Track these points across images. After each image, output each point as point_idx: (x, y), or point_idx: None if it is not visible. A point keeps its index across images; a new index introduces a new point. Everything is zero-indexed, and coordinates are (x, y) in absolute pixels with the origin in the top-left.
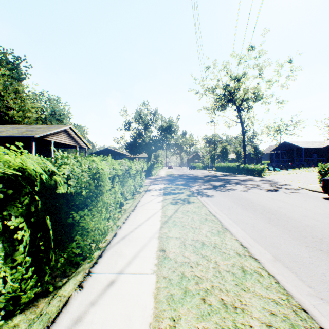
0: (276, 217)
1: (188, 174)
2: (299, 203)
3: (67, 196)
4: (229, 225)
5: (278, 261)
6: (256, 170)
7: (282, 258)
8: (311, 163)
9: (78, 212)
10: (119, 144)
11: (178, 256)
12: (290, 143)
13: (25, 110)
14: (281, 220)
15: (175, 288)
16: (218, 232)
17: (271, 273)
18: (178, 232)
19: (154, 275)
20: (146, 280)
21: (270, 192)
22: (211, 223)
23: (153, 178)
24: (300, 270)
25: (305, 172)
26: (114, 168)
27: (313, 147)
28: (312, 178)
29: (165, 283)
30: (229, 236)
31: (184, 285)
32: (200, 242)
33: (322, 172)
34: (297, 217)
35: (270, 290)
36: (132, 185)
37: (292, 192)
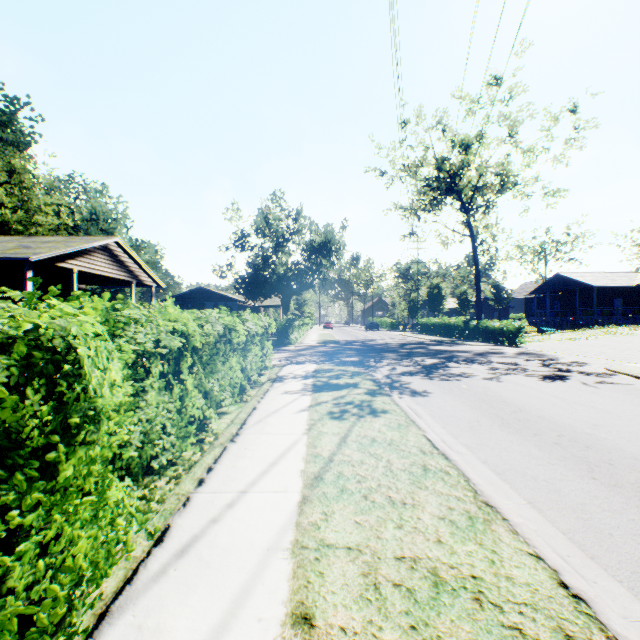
0: (604, 458)
1: (364, 340)
2: (635, 413)
3: None
4: (490, 486)
5: None
6: (504, 333)
7: None
8: (613, 317)
9: None
10: (223, 278)
11: None
12: (568, 278)
13: (32, 210)
14: (621, 467)
15: None
16: (472, 520)
17: None
18: (352, 523)
19: None
20: None
21: (551, 382)
22: (443, 485)
23: (292, 348)
24: None
25: (605, 337)
26: (182, 330)
27: (616, 285)
28: (624, 349)
29: None
30: (507, 539)
31: None
32: (425, 574)
33: None
34: None
35: None
36: (237, 370)
37: (600, 382)
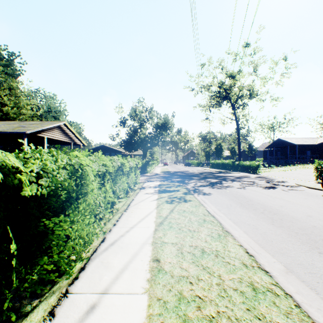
0: (279, 217)
1: (183, 171)
2: (300, 202)
3: (39, 198)
4: (230, 227)
5: (292, 273)
6: (251, 167)
7: (296, 269)
8: (305, 160)
9: (52, 218)
10: (114, 141)
11: (175, 268)
12: (284, 140)
13: (20, 107)
14: (285, 220)
15: (172, 315)
16: (219, 235)
17: (287, 291)
18: (174, 236)
19: (146, 295)
20: (135, 304)
21: (268, 189)
22: (210, 225)
23: (148, 175)
24: (320, 286)
25: (300, 169)
26: (105, 164)
27: (307, 144)
28: (307, 175)
29: (159, 308)
30: (231, 241)
31: (183, 311)
32: (199, 249)
33: (318, 169)
34: (301, 217)
35: (291, 318)
36: (125, 182)
37: (290, 189)
